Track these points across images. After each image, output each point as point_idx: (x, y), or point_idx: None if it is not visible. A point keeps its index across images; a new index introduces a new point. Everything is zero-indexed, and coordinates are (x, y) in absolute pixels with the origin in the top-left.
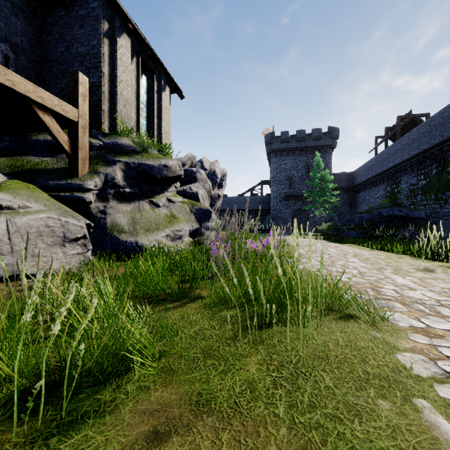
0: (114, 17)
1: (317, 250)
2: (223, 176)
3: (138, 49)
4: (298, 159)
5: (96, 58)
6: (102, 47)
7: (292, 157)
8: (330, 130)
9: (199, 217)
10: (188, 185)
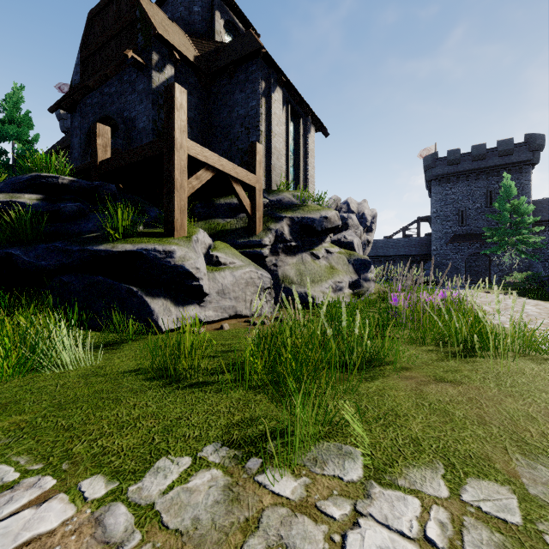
0: (269, 74)
1: (508, 308)
2: (372, 218)
3: (287, 98)
4: (474, 186)
5: (255, 118)
6: (260, 107)
7: (464, 183)
8: (527, 139)
9: (357, 268)
10: (342, 234)
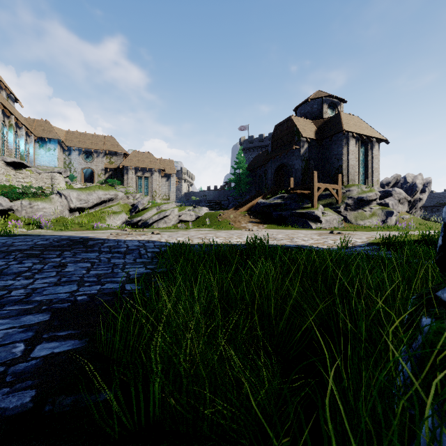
0: (347, 135)
1: None
2: (426, 184)
3: (358, 138)
4: None
5: (341, 155)
6: (343, 151)
7: None
8: None
9: (386, 215)
10: (383, 200)
